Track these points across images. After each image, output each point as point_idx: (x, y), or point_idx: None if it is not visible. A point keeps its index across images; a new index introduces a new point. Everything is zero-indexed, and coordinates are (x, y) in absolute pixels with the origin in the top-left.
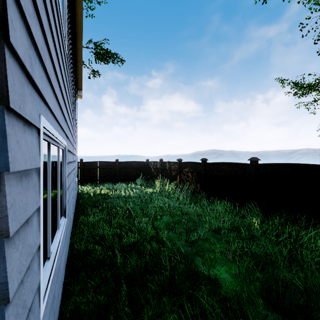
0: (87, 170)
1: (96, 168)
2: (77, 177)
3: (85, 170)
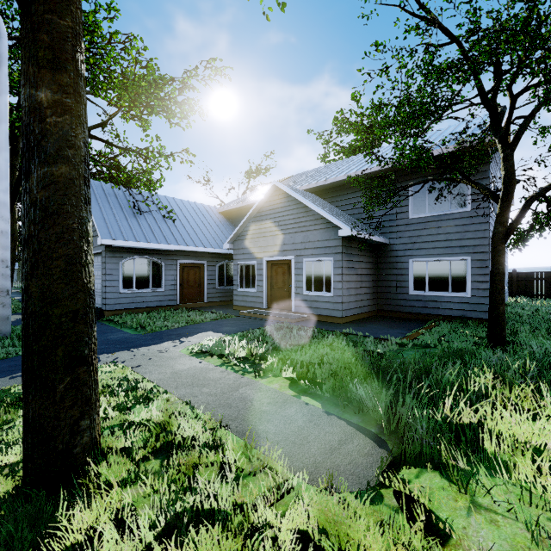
0: (522, 282)
1: (536, 281)
2: (506, 286)
3: (519, 282)
